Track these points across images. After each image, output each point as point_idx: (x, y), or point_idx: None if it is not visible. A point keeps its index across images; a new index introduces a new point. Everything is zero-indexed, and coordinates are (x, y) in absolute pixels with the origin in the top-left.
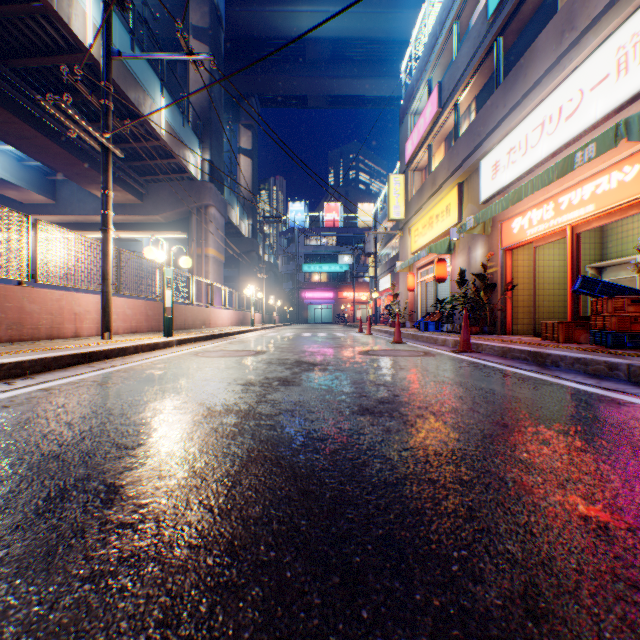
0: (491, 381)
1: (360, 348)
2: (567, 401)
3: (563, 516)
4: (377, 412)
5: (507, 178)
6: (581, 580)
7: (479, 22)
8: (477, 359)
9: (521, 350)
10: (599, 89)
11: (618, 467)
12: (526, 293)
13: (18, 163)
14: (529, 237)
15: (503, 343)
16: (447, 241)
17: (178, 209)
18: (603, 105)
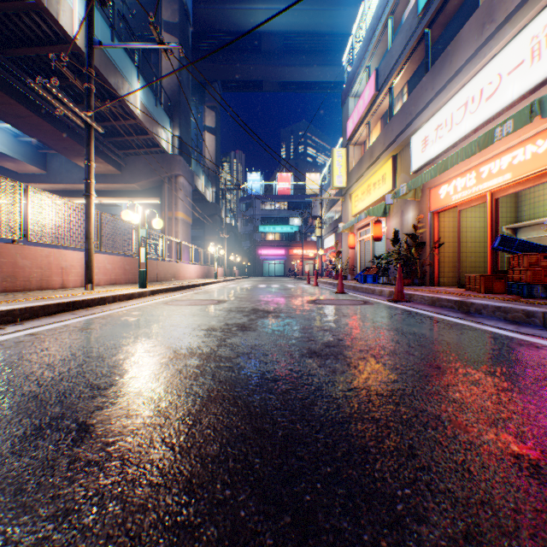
0: (423, 327)
1: (308, 298)
2: (491, 345)
3: (497, 454)
4: (324, 355)
5: (435, 151)
6: (520, 520)
7: (411, 17)
8: (410, 307)
9: (448, 299)
10: (515, 73)
11: (543, 406)
12: (451, 250)
13: (14, 139)
14: (454, 202)
15: (432, 293)
16: (383, 205)
17: (152, 178)
18: (519, 87)
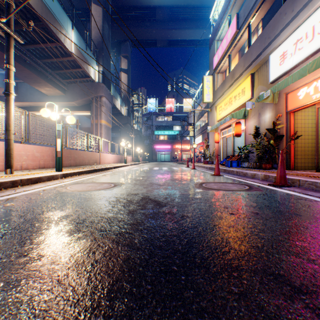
0: None
1: (194, 180)
2: None
3: None
4: None
5: (294, 61)
6: None
7: None
8: (308, 195)
9: None
10: None
11: None
12: (303, 141)
13: None
14: (315, 100)
15: (318, 179)
16: (243, 110)
17: (84, 98)
18: None
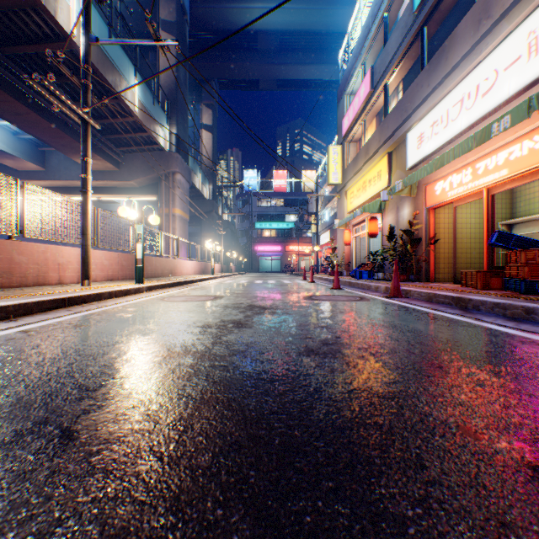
0: (421, 323)
1: (304, 294)
2: (493, 342)
3: (513, 466)
4: (321, 353)
5: (431, 147)
6: None
7: (406, 14)
8: (406, 303)
9: (445, 296)
10: (512, 69)
11: None
12: (447, 246)
13: (13, 136)
14: (450, 198)
15: (429, 289)
16: (378, 202)
17: (149, 175)
18: (516, 83)
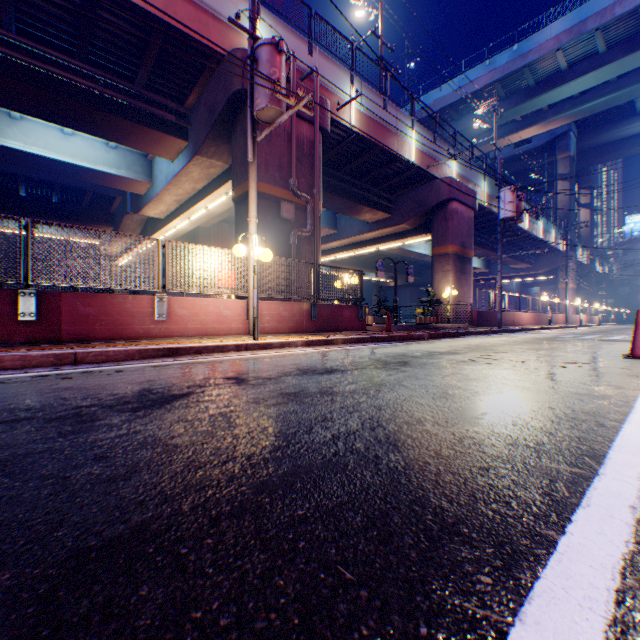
0: None
1: None
2: None
3: None
4: None
5: None
6: None
7: None
8: None
9: None
10: None
11: None
12: None
13: (481, 260)
14: None
15: None
16: None
17: (550, 267)
18: None
